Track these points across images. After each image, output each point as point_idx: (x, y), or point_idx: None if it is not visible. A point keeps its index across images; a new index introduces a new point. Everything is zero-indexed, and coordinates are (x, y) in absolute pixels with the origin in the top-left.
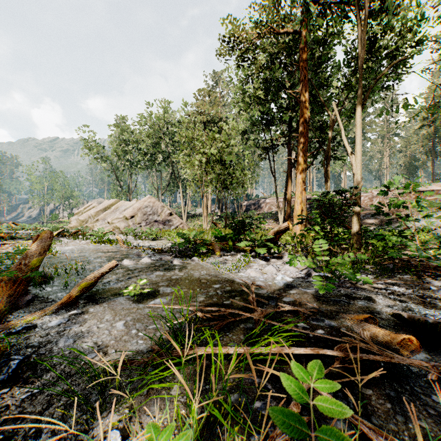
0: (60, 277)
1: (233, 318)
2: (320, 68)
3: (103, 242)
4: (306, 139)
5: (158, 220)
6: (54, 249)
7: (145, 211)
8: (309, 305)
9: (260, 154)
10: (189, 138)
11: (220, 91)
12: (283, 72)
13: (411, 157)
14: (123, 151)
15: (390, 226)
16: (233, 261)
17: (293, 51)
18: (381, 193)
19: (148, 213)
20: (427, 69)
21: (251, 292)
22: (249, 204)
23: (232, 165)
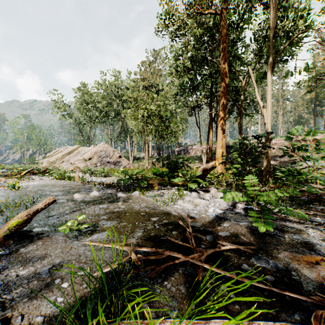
0: (11, 210)
1: (172, 258)
2: (235, 45)
3: (63, 178)
4: (225, 97)
5: (110, 161)
6: (17, 185)
7: (100, 155)
8: (246, 241)
9: (189, 111)
10: (134, 98)
11: (158, 65)
12: (206, 47)
13: (298, 115)
14: (84, 109)
15: (290, 165)
16: (169, 194)
17: (215, 30)
18: (287, 139)
19: (102, 156)
20: (312, 49)
21: (188, 226)
22: (180, 150)
23: (167, 119)
